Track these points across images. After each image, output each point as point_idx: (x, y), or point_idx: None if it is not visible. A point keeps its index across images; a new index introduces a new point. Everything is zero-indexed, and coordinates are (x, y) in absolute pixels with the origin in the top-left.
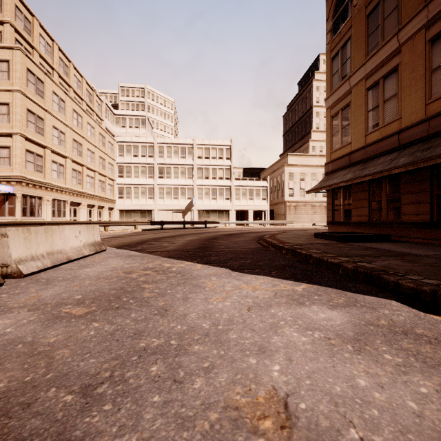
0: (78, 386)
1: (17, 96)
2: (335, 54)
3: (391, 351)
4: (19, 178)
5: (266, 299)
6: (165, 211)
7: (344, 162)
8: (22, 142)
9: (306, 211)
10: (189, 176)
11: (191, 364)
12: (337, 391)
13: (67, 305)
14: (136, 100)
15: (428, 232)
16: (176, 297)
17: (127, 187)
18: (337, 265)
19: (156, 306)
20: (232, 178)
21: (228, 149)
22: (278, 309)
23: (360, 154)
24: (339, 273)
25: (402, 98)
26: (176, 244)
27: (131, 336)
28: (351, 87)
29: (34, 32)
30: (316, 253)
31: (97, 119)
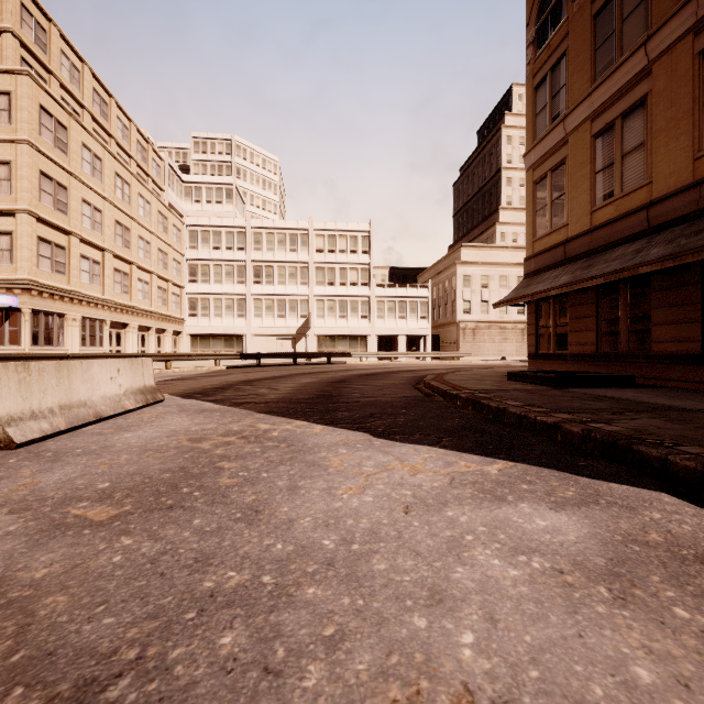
0: (71, 684)
1: (24, 149)
2: (540, 81)
3: (685, 599)
4: (27, 282)
5: (436, 490)
6: (264, 336)
7: (556, 257)
8: (32, 226)
9: (491, 337)
10: (302, 281)
11: (299, 630)
12: (596, 696)
13: (80, 502)
14: (217, 160)
15: (697, 371)
16: (276, 486)
17: (202, 299)
18: (554, 427)
19: (239, 503)
20: (372, 284)
21: (365, 237)
22: (460, 509)
23: (583, 242)
24: (556, 440)
25: (653, 150)
26: (281, 391)
27: (190, 566)
28: (566, 134)
29: (52, 47)
30: (515, 406)
31: (155, 189)
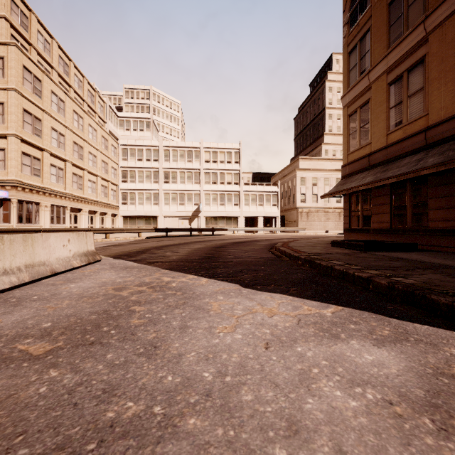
0: None
1: (12, 94)
2: (352, 48)
3: None
4: (14, 182)
5: (288, 329)
6: (171, 217)
7: (363, 165)
8: (17, 144)
9: (318, 218)
10: (195, 181)
11: None
12: None
13: (26, 338)
14: (140, 103)
15: None
16: (171, 325)
17: (131, 193)
18: (367, 280)
19: (143, 340)
20: (241, 183)
21: (237, 152)
22: (306, 345)
23: (381, 154)
24: (369, 289)
25: (429, 93)
26: (180, 254)
27: (98, 397)
28: (370, 83)
29: (32, 27)
30: (338, 264)
31: (99, 121)
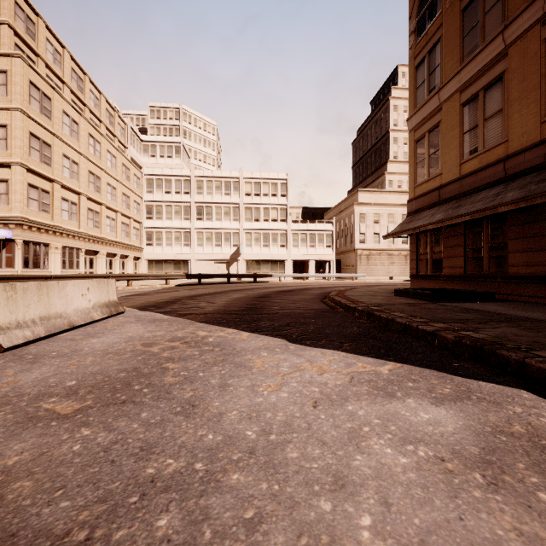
0: None
1: (17, 115)
2: (420, 61)
3: None
4: (19, 219)
5: (339, 387)
6: (205, 261)
7: (432, 199)
8: (23, 175)
9: (381, 262)
10: (234, 218)
11: (224, 513)
12: None
13: (51, 397)
14: (168, 124)
15: (544, 289)
16: (210, 383)
17: (157, 232)
18: (432, 334)
19: (179, 399)
20: (289, 220)
21: (283, 183)
22: (358, 404)
23: (453, 187)
24: (434, 345)
25: (508, 115)
26: (217, 304)
27: (136, 454)
28: (441, 103)
29: (40, 35)
30: (401, 317)
31: (120, 146)
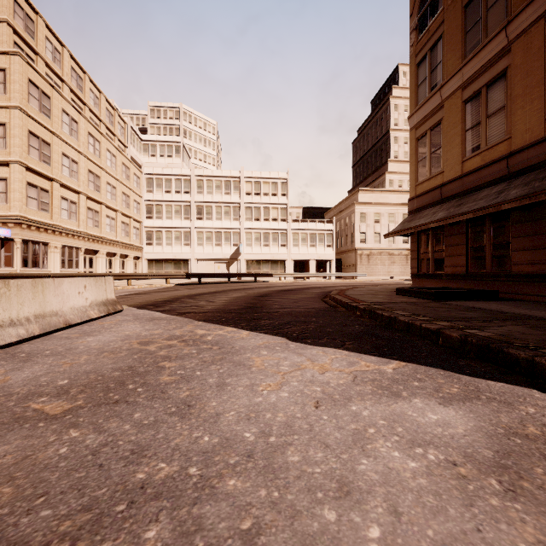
0: None
1: (16, 114)
2: (421, 59)
3: None
4: (18, 218)
5: (341, 386)
6: (205, 261)
7: (434, 198)
8: (22, 173)
9: (382, 261)
10: (234, 217)
11: (219, 524)
12: None
13: (41, 397)
14: (169, 123)
15: None
16: (207, 383)
17: (157, 231)
18: (436, 333)
19: (175, 398)
20: (289, 220)
21: (284, 183)
22: (362, 404)
23: (455, 185)
24: (438, 343)
25: (512, 112)
26: (216, 303)
27: (126, 458)
28: (442, 100)
29: (39, 34)
30: (403, 315)
31: (120, 146)
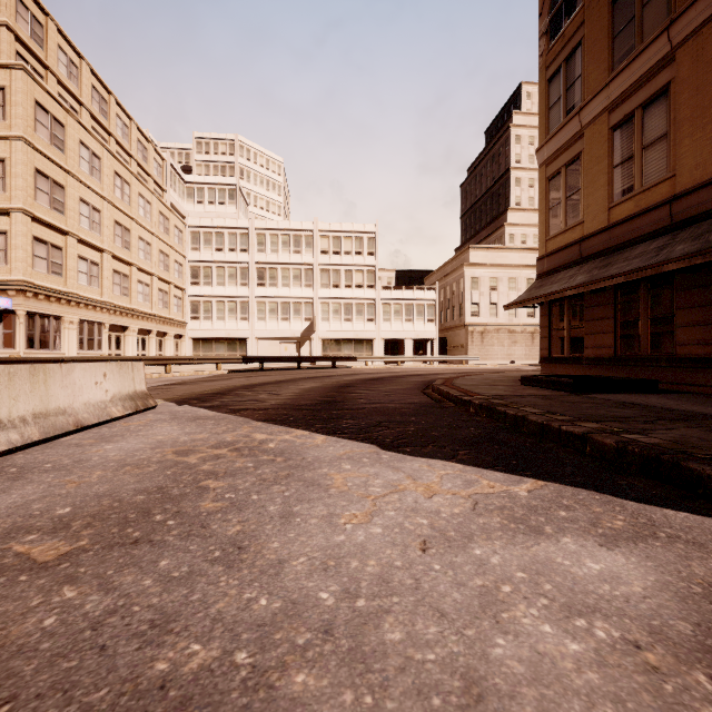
0: None
1: (18, 146)
2: (554, 72)
3: None
4: (21, 284)
5: (457, 518)
6: (268, 340)
7: (571, 256)
8: (26, 225)
9: (500, 341)
10: (307, 283)
11: None
12: None
13: (29, 534)
14: (220, 160)
15: None
16: (266, 512)
17: (205, 301)
18: (582, 438)
19: (220, 536)
20: (378, 287)
21: (371, 238)
22: (489, 545)
23: (600, 240)
24: (585, 453)
25: (676, 141)
26: (282, 397)
27: (142, 634)
28: (582, 127)
29: (49, 41)
30: (534, 413)
31: (156, 189)
